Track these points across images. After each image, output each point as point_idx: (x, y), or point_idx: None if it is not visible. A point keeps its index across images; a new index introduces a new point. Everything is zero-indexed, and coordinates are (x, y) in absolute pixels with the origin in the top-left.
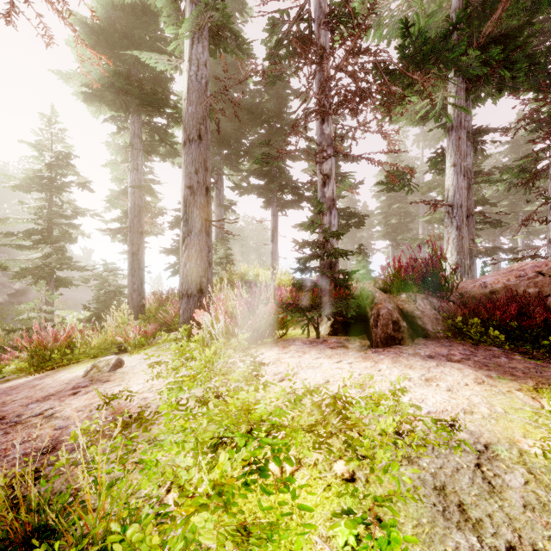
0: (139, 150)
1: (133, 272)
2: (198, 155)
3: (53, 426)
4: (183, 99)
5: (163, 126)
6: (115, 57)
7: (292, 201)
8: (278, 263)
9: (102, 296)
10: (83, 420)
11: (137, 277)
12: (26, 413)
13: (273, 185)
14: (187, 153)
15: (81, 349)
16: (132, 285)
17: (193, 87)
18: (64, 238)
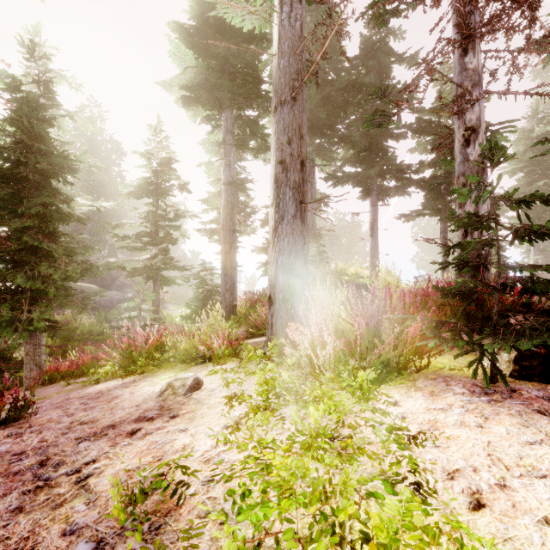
0: (231, 146)
1: (226, 271)
2: (291, 120)
3: (67, 521)
4: (273, 55)
5: (254, 119)
6: (210, 56)
7: (396, 187)
8: (378, 261)
9: (201, 295)
10: (109, 519)
11: (229, 276)
12: (67, 462)
13: (372, 171)
14: (277, 120)
15: (170, 353)
16: (224, 284)
17: (285, 35)
18: (166, 239)
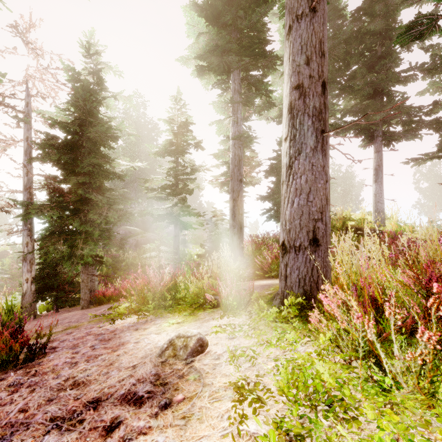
0: (238, 104)
1: (234, 217)
2: (310, 36)
3: None
4: None
5: (259, 78)
6: (220, 27)
7: (404, 131)
8: (383, 206)
9: (213, 237)
10: None
11: (237, 222)
12: None
13: (378, 116)
14: (293, 39)
15: (182, 294)
16: (232, 229)
17: None
18: (183, 190)
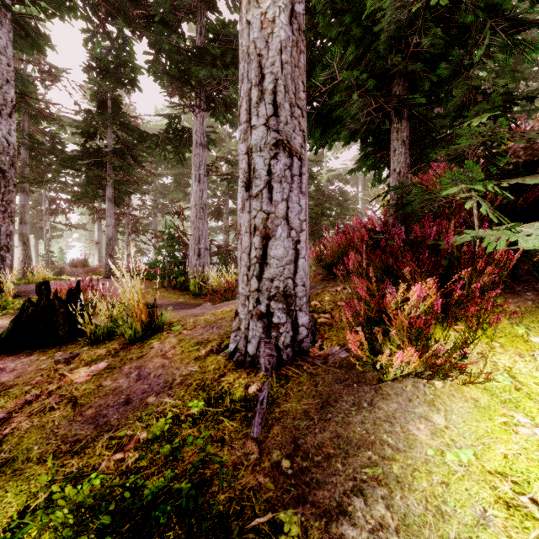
0: None
1: None
2: None
3: None
4: None
5: None
6: None
7: None
8: None
9: None
10: None
11: None
12: None
13: None
14: None
15: None
16: None
17: None
18: None
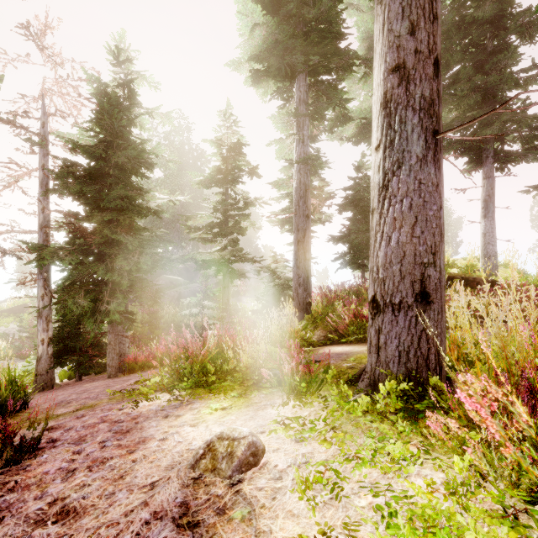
0: (304, 118)
1: (299, 263)
2: None
3: None
4: None
5: (331, 83)
6: (280, 20)
7: (524, 149)
8: (495, 249)
9: (272, 289)
10: None
11: (302, 269)
12: None
13: (488, 131)
14: None
15: (230, 365)
16: (297, 278)
17: None
18: (234, 229)
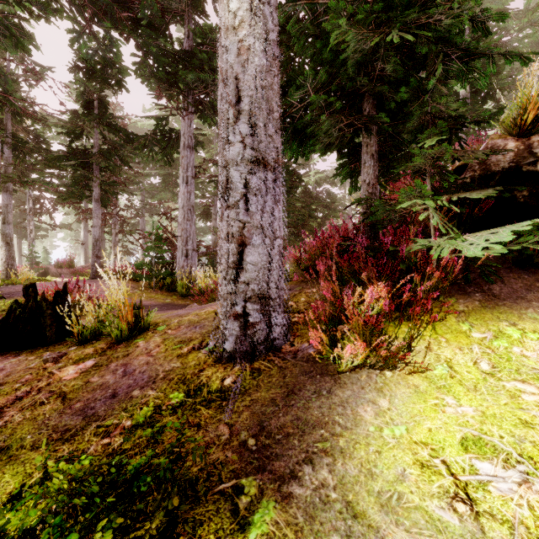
0: None
1: None
2: None
3: None
4: None
5: None
6: None
7: None
8: None
9: None
10: None
11: None
12: None
13: None
14: None
15: None
16: None
17: None
18: None
